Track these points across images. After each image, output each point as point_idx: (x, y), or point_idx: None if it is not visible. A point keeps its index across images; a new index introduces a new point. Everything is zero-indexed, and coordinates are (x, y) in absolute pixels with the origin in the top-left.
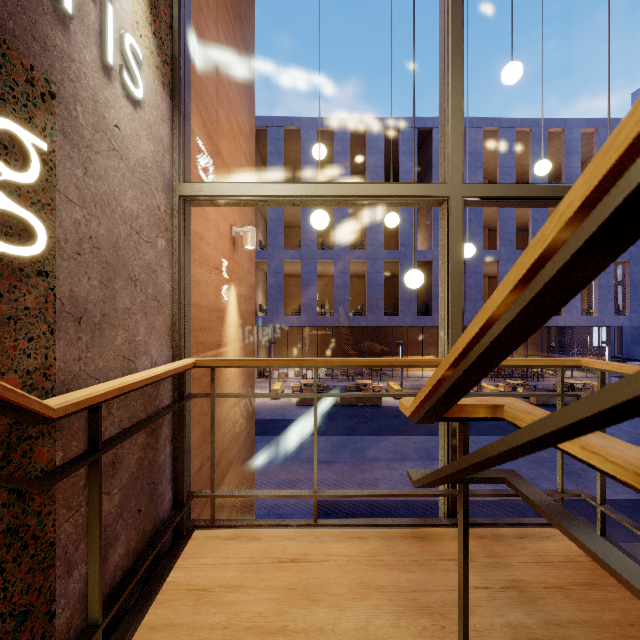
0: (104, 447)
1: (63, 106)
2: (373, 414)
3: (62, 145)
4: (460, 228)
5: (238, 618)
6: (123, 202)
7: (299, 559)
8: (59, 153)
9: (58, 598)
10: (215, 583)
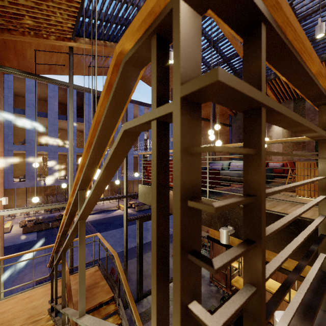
0: None
1: None
2: None
3: None
4: None
5: (14, 311)
6: None
7: (29, 296)
8: None
9: None
10: (6, 309)
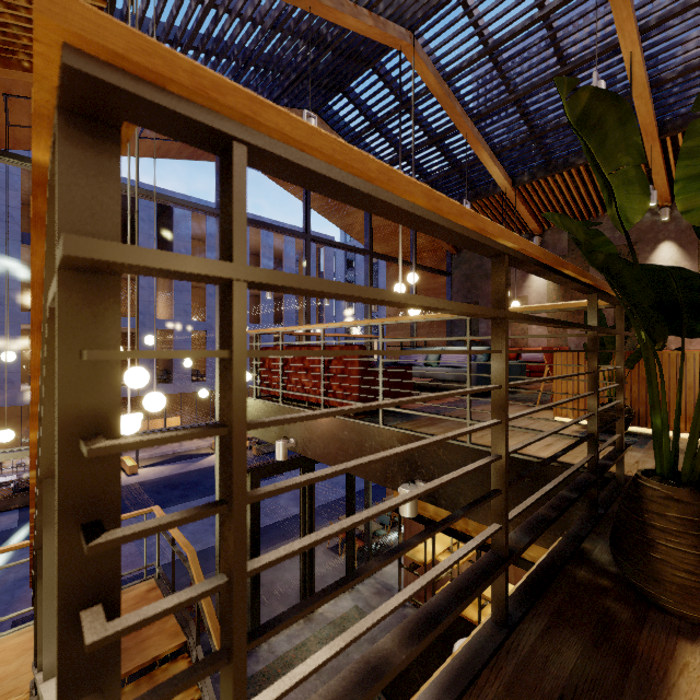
0: None
1: None
2: None
3: None
4: None
5: None
6: None
7: None
8: None
9: None
10: None
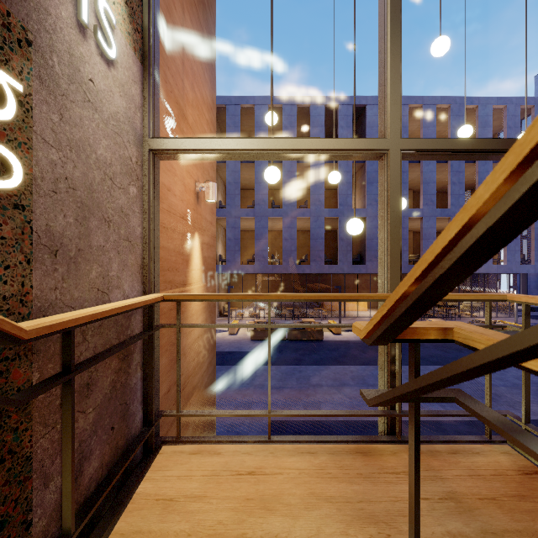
0: (77, 369)
1: (39, 54)
2: (316, 347)
3: (38, 90)
4: (398, 178)
5: (201, 526)
6: (97, 150)
7: (255, 472)
8: (35, 97)
9: (34, 508)
10: (180, 493)
